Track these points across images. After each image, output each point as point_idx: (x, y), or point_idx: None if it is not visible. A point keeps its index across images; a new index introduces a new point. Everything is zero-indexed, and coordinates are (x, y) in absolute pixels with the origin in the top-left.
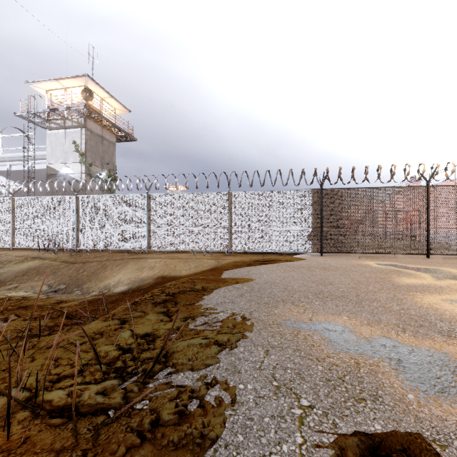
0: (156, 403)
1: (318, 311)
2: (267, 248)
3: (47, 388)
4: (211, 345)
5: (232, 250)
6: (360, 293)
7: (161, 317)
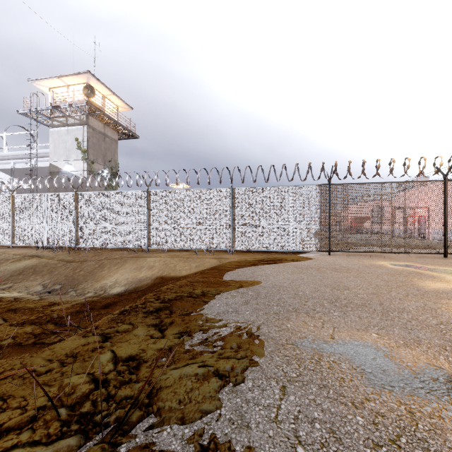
0: None
1: (339, 325)
2: (271, 246)
3: None
4: (209, 378)
5: (235, 249)
6: (383, 301)
7: (151, 332)
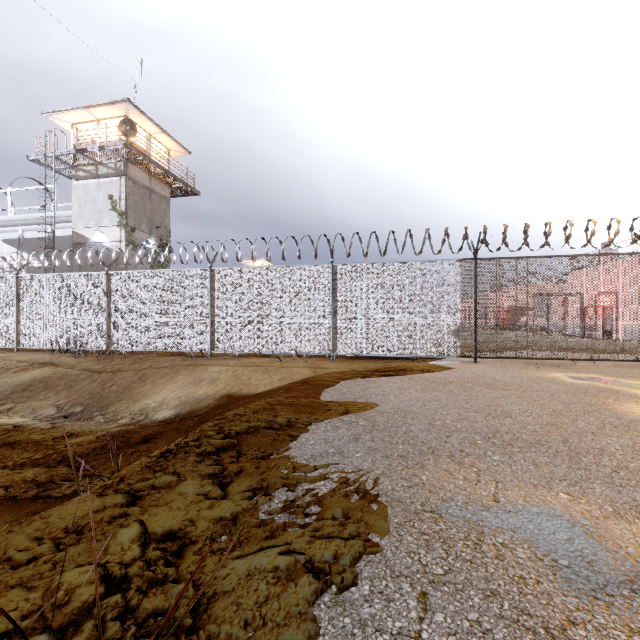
0: None
1: (504, 478)
2: (390, 350)
3: None
4: (297, 576)
5: (337, 354)
6: (568, 437)
7: (206, 488)
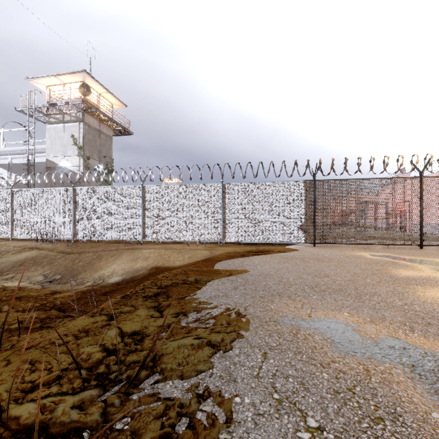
0: (138, 422)
1: (316, 306)
2: (260, 238)
3: (17, 400)
4: (203, 347)
5: (225, 241)
6: (358, 286)
7: (151, 312)
